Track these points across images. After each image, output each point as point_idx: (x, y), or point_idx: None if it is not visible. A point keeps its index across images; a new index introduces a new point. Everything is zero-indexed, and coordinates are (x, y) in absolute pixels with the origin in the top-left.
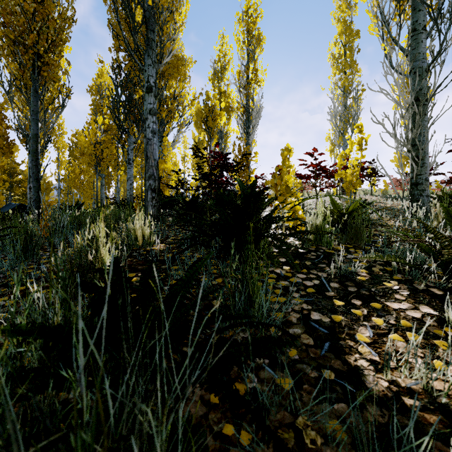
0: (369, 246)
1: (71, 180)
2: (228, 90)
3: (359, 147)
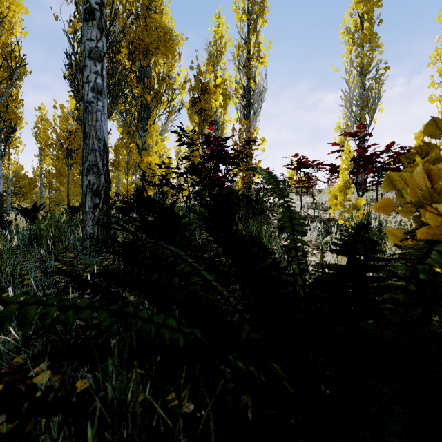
0: None
1: (53, 176)
2: (224, 75)
3: None
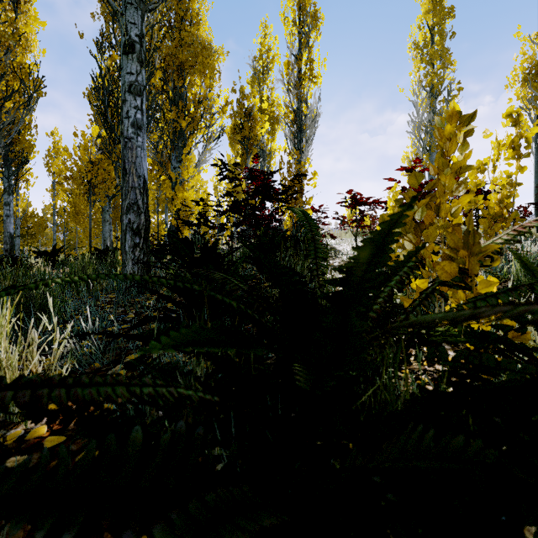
0: None
1: (69, 214)
2: (272, 95)
3: (514, 153)
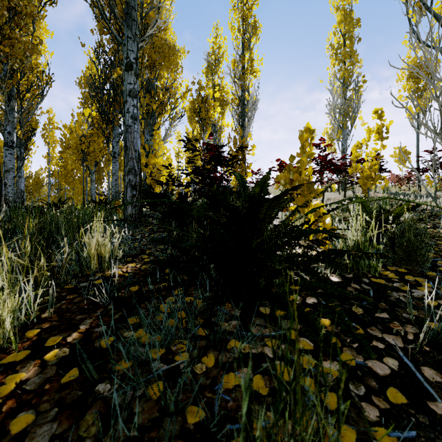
0: (431, 271)
1: (61, 176)
2: (222, 83)
3: (379, 136)
